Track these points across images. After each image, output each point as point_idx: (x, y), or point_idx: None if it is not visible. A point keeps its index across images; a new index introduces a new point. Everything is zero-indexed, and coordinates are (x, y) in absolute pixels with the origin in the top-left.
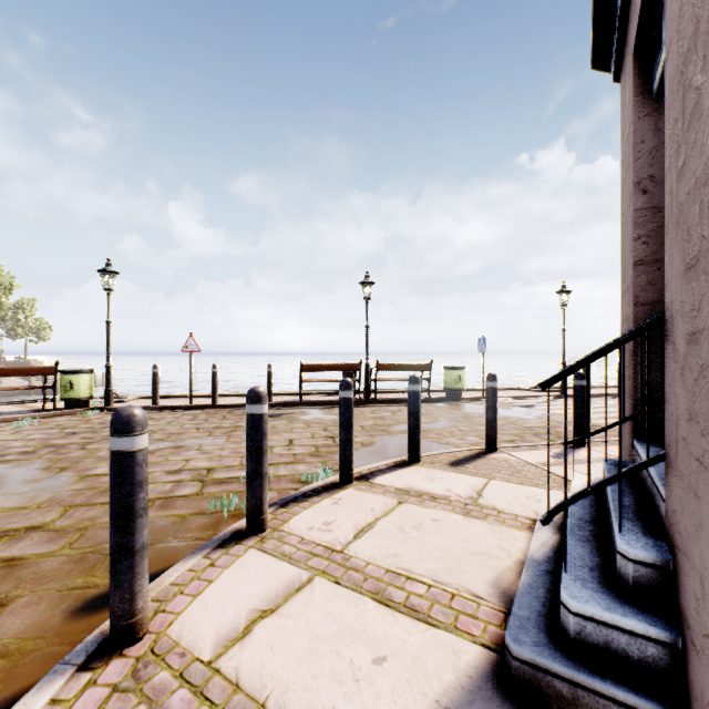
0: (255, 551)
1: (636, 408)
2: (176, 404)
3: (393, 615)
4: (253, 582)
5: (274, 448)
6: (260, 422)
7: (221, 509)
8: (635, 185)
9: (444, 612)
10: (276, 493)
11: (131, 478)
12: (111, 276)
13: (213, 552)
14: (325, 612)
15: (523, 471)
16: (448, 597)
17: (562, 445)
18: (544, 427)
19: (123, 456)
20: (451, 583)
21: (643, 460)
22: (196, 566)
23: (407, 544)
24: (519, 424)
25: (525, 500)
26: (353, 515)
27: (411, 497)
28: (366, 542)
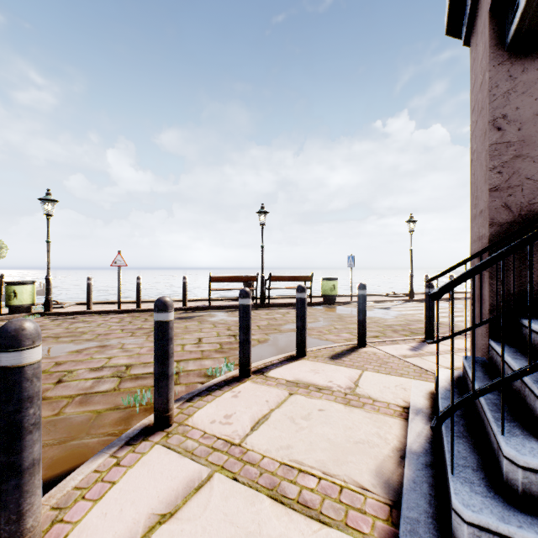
0: (160, 447)
1: (491, 313)
2: (106, 309)
3: (287, 513)
4: (155, 481)
5: (185, 345)
6: (166, 328)
7: (134, 403)
8: (490, 123)
9: (335, 507)
10: (184, 387)
11: (18, 394)
12: (50, 203)
13: (120, 450)
14: (222, 513)
15: (389, 362)
16: (337, 490)
17: (416, 340)
18: (400, 324)
19: (9, 372)
20: (339, 474)
21: (524, 366)
22: (102, 466)
23: (297, 435)
24: (380, 323)
25: (394, 388)
26: (251, 407)
27: (300, 389)
28: (261, 434)
